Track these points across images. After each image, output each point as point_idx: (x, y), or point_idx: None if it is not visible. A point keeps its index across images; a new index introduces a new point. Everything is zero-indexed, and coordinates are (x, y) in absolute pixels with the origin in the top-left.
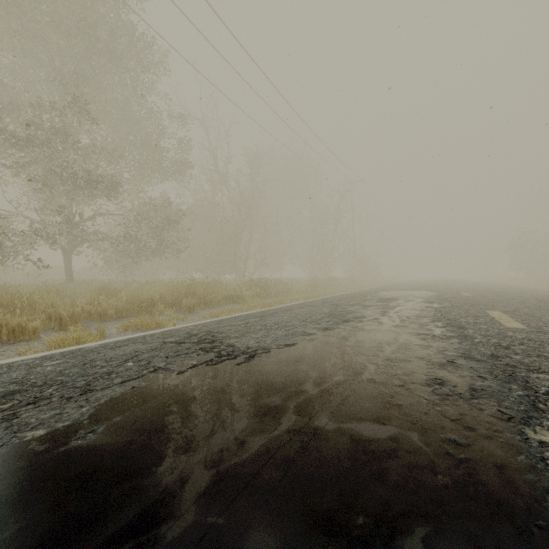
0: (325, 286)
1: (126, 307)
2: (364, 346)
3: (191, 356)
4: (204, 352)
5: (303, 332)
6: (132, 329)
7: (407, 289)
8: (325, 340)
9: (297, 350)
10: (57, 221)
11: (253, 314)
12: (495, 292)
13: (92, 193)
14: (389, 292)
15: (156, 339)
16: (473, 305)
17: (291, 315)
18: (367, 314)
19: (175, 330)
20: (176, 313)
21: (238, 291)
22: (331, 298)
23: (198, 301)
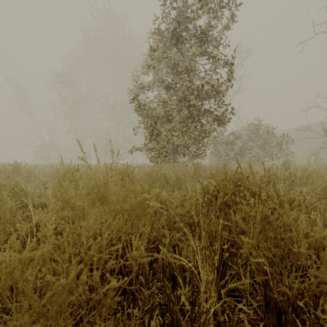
0: None
1: None
2: None
3: None
4: None
5: None
6: None
7: None
8: None
9: None
10: None
11: None
12: None
13: None
14: None
15: None
16: None
17: None
18: None
19: None
20: None
21: None
22: None
23: None
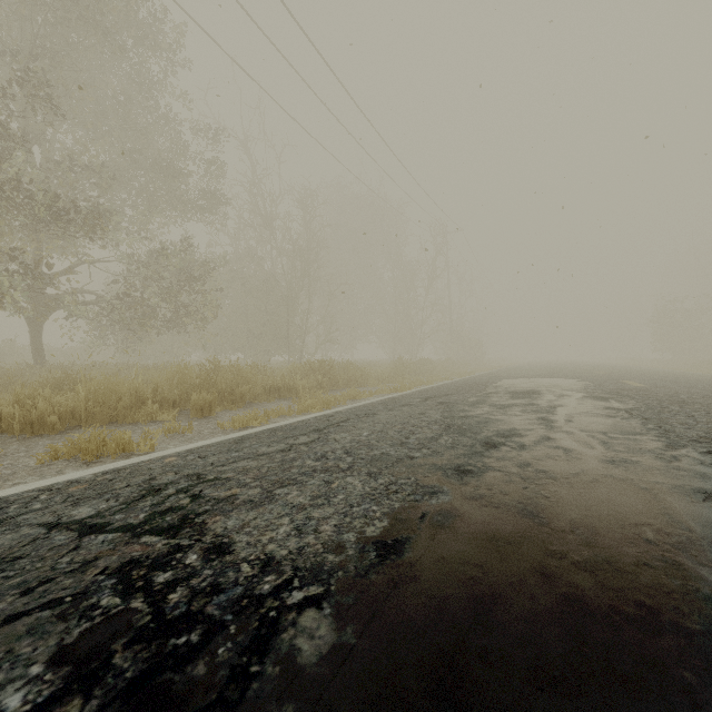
0: (415, 372)
1: (86, 409)
2: (624, 564)
3: (51, 627)
4: (117, 591)
5: (412, 483)
6: (71, 457)
7: (536, 376)
8: (484, 526)
9: (419, 587)
10: (6, 272)
11: (306, 423)
12: (671, 381)
13: (63, 229)
14: (513, 380)
15: (53, 506)
16: (682, 405)
17: (375, 426)
18: (518, 425)
19: (129, 470)
20: (179, 418)
21: (287, 379)
22: (432, 391)
23: (221, 396)
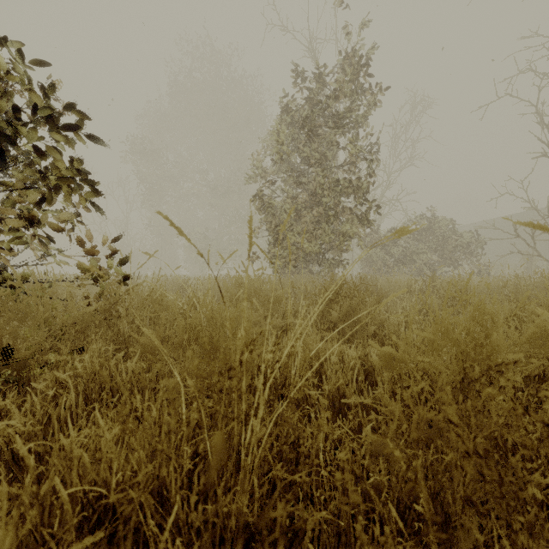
0: None
1: None
2: None
3: None
4: None
5: None
6: None
7: None
8: None
9: None
10: None
11: None
12: None
13: None
14: None
15: None
16: None
17: None
18: None
19: None
20: None
21: None
22: None
23: None
